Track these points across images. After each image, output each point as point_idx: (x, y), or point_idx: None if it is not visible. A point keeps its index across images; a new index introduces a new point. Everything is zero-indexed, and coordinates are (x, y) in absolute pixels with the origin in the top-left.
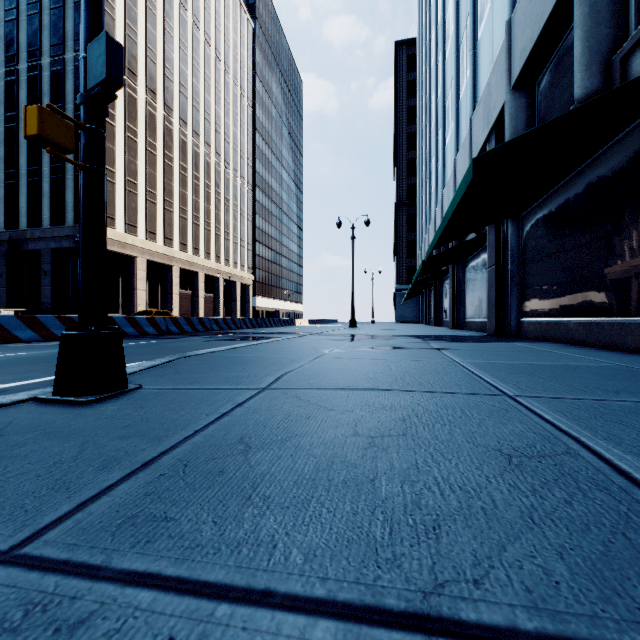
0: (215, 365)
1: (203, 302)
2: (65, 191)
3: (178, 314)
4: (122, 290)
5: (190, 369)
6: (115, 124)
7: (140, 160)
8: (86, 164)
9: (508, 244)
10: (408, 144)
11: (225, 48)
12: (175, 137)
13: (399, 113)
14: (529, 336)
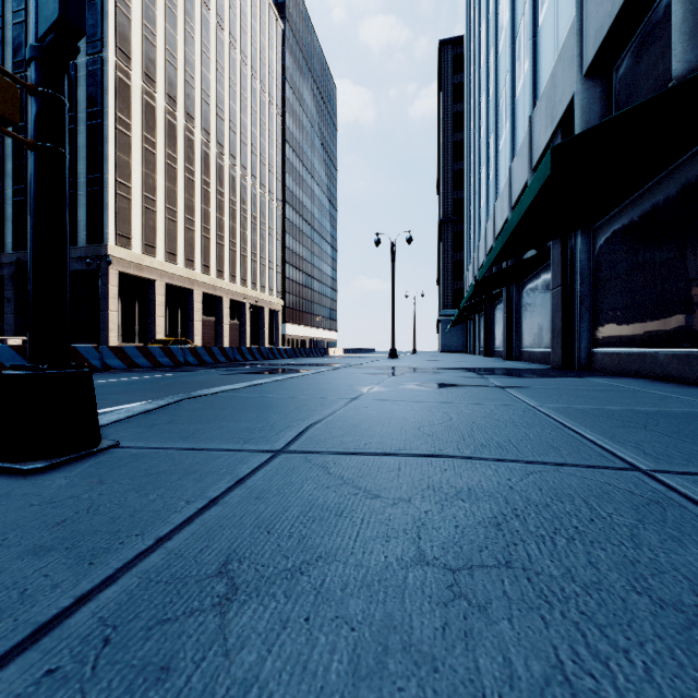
0: (223, 411)
1: (228, 330)
2: (77, 208)
3: (200, 343)
4: (139, 317)
5: (190, 416)
6: (131, 134)
7: (159, 174)
8: (38, 142)
9: (577, 261)
10: (454, 154)
11: (252, 51)
12: (197, 149)
13: (444, 120)
14: (604, 370)
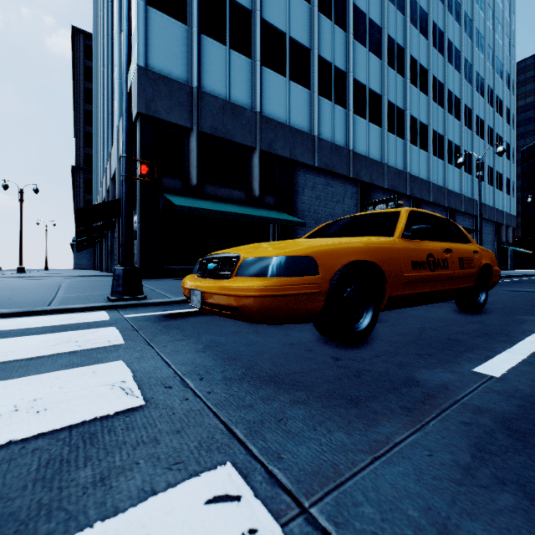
0: None
1: None
2: None
3: None
4: None
5: None
6: None
7: None
8: None
9: None
10: (86, 119)
11: None
12: None
13: (77, 89)
14: None
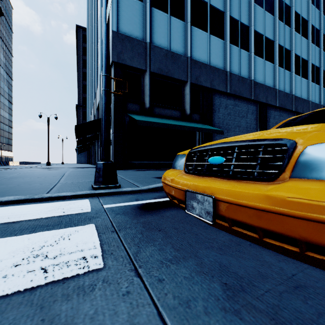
0: None
1: None
2: None
3: None
4: None
5: None
6: None
7: None
8: None
9: None
10: (83, 77)
11: None
12: None
13: (78, 60)
14: None
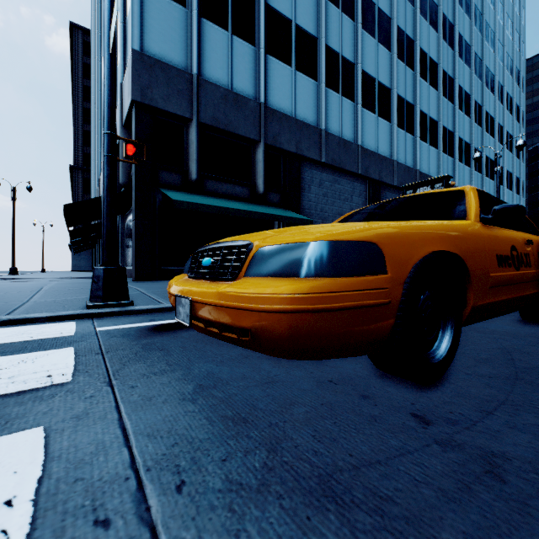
0: None
1: None
2: None
3: None
4: None
5: None
6: None
7: None
8: None
9: (120, 228)
10: (84, 117)
11: None
12: None
13: (75, 87)
14: None
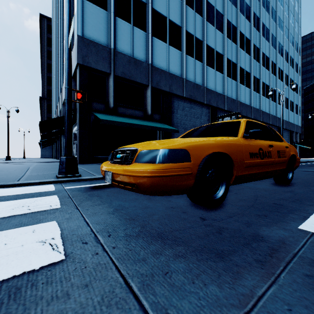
0: None
1: None
2: None
3: None
4: None
5: None
6: None
7: None
8: None
9: None
10: (48, 69)
11: None
12: None
13: (42, 51)
14: None
